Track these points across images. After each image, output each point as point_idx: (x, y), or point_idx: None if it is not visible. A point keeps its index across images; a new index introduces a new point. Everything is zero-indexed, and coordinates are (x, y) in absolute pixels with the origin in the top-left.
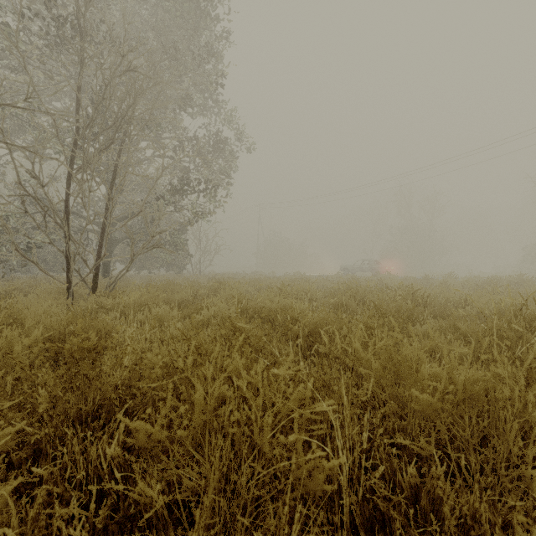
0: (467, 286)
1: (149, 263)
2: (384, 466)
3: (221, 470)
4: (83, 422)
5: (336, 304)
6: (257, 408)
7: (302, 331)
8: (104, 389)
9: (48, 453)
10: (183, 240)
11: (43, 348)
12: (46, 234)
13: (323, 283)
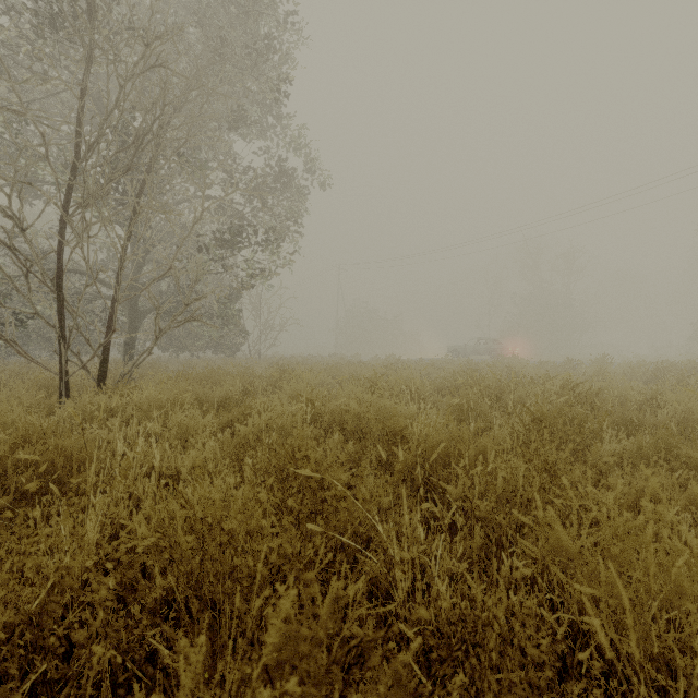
0: (632, 376)
1: (191, 343)
2: None
3: None
4: None
5: (458, 406)
6: None
7: (414, 458)
8: None
9: None
10: (236, 312)
11: None
12: (29, 300)
13: (428, 370)
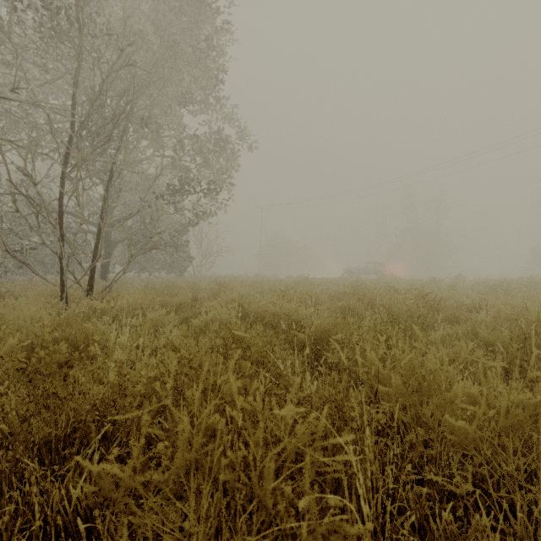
0: (477, 289)
1: (149, 265)
2: (414, 510)
3: (210, 526)
4: (52, 449)
5: (343, 308)
6: (257, 441)
7: (308, 338)
8: (79, 409)
9: (4, 492)
10: (184, 242)
11: (25, 357)
12: (39, 234)
13: (328, 286)
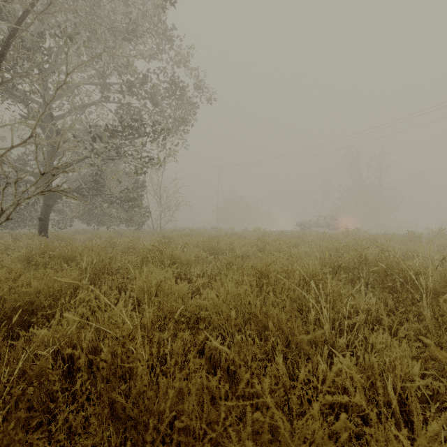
0: None
1: (107, 219)
2: None
3: None
4: None
5: None
6: None
7: None
8: None
9: None
10: (136, 194)
11: None
12: None
13: (296, 242)
